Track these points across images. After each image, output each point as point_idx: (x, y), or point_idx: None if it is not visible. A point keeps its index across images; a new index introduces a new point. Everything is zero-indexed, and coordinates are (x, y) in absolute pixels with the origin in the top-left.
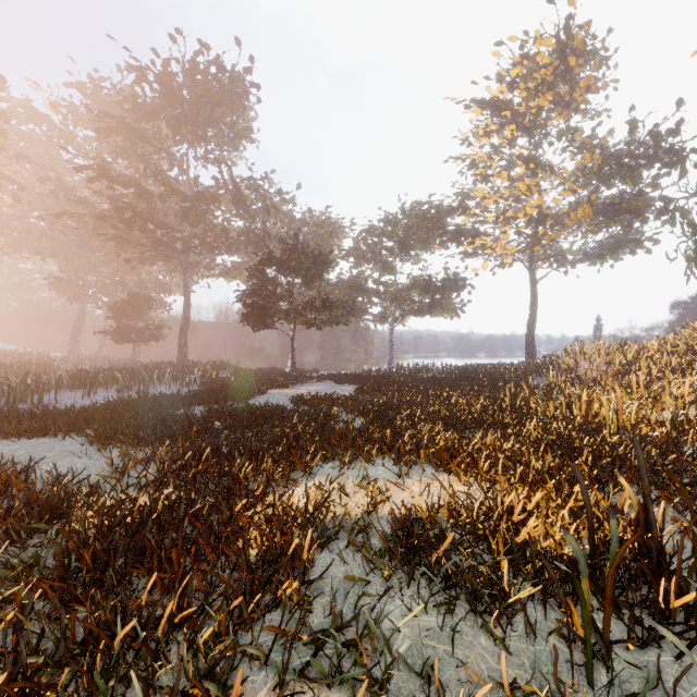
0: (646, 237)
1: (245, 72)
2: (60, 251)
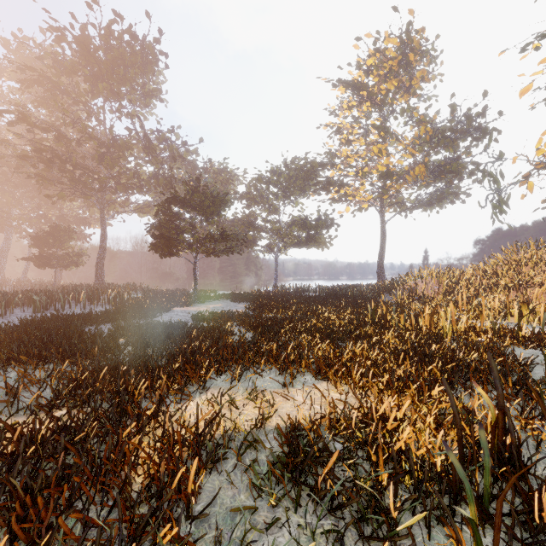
0: (461, 192)
1: (155, 41)
2: None
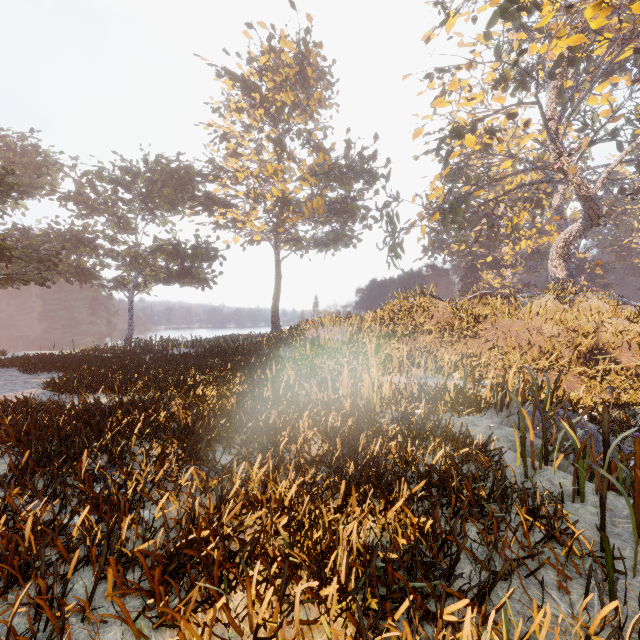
0: (354, 236)
1: None
2: None
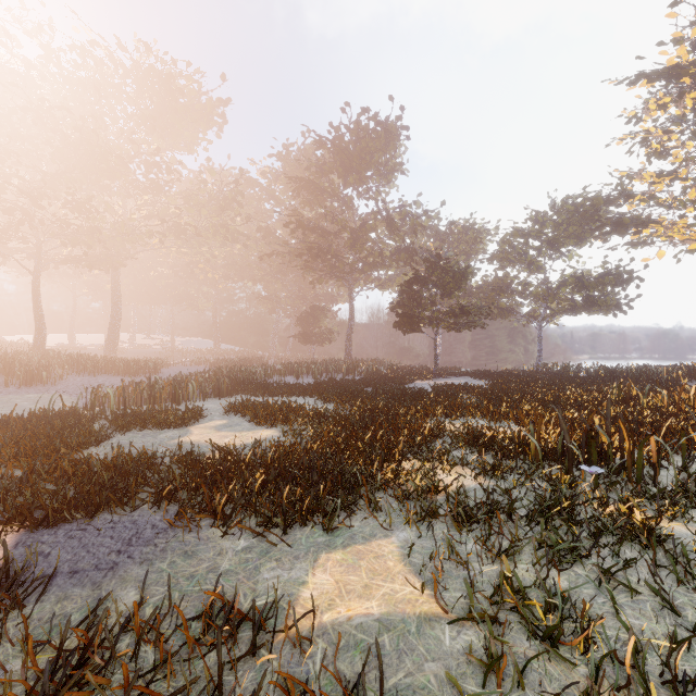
0: None
1: (397, 119)
2: (265, 277)
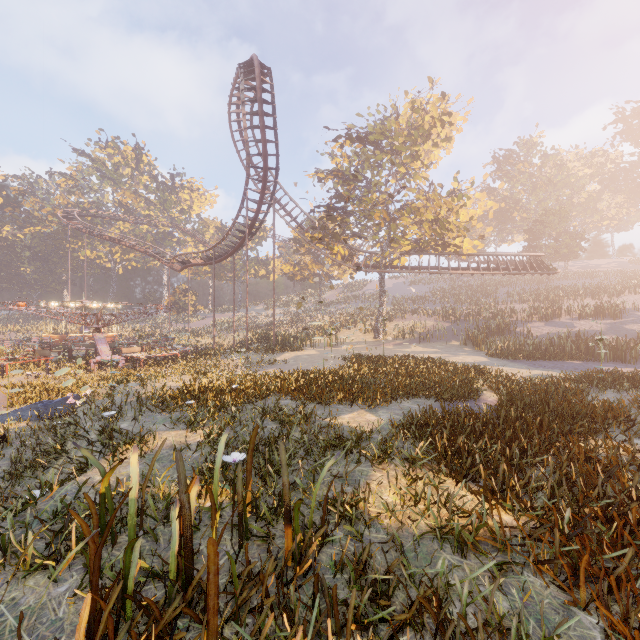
0: None
1: None
2: None
